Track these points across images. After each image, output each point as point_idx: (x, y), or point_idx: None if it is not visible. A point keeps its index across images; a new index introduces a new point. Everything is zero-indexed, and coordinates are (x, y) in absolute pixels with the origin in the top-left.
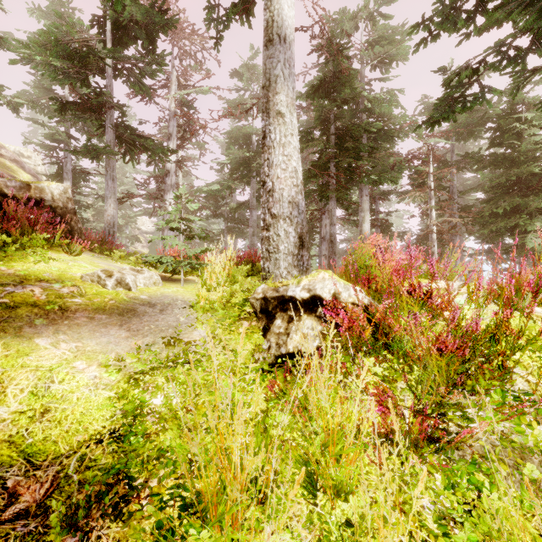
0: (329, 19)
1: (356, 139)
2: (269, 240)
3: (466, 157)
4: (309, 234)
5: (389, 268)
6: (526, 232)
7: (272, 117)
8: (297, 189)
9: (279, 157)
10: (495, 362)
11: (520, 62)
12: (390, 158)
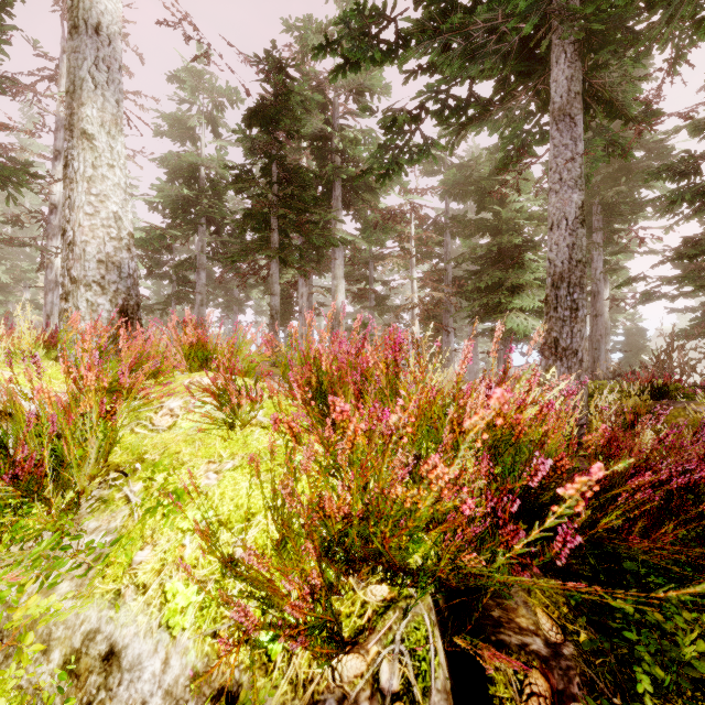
0: (291, 26)
1: (296, 185)
2: (68, 315)
3: (454, 220)
4: (287, 305)
5: (128, 359)
6: (510, 310)
7: (76, 137)
8: (119, 243)
9: (83, 197)
10: (70, 493)
11: (462, 114)
12: (371, 214)
